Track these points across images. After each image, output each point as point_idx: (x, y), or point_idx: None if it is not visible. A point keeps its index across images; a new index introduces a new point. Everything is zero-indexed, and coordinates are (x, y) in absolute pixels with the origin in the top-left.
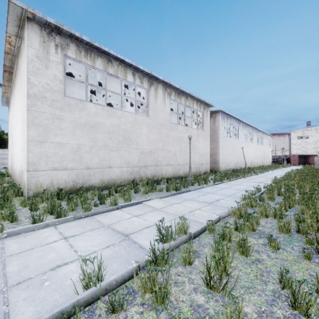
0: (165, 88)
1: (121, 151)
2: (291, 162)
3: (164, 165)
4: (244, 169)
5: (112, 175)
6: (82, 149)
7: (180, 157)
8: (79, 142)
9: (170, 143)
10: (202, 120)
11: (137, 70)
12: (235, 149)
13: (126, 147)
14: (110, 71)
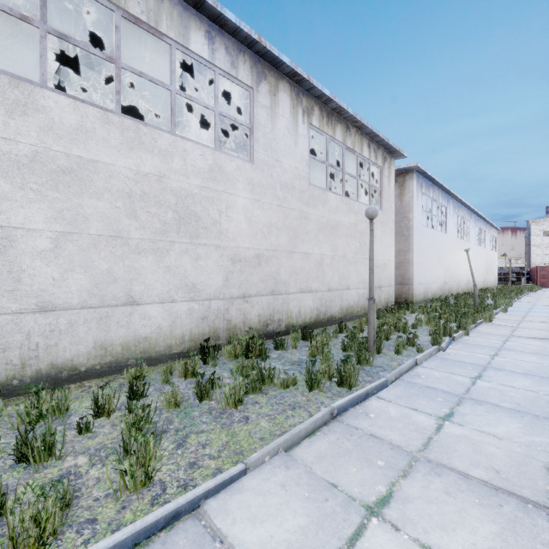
0: (296, 94)
1: (171, 253)
2: (537, 281)
3: (295, 291)
4: (459, 295)
5: (141, 327)
6: (23, 244)
7: (332, 272)
8: (7, 220)
9: (310, 235)
10: (379, 187)
11: (221, 26)
12: (440, 253)
13: (188, 242)
14: (134, 8)
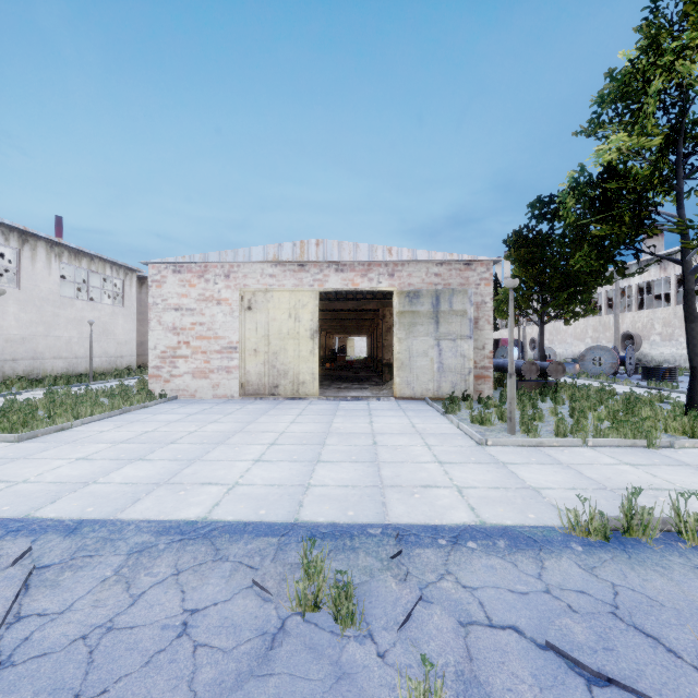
0: (51, 247)
1: None
2: None
3: (50, 358)
4: None
5: None
6: None
7: (79, 347)
8: None
9: (61, 326)
10: (122, 292)
11: None
12: None
13: None
14: None
